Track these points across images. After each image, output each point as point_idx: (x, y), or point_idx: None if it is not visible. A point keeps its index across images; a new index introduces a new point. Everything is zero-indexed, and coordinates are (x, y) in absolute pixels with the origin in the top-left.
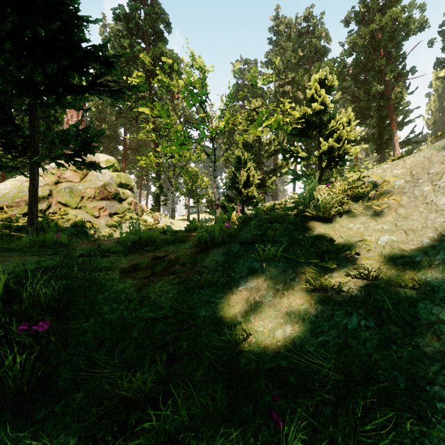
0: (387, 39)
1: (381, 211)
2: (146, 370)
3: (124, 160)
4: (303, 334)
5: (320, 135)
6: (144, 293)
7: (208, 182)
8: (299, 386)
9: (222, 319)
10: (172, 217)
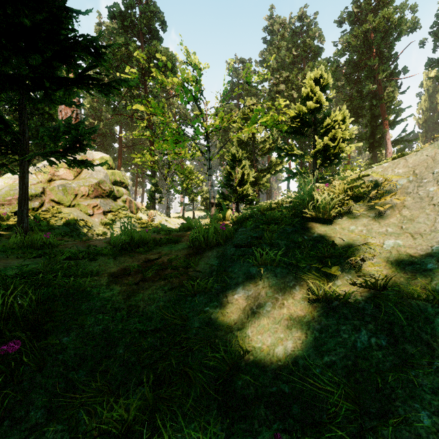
0: (380, 40)
1: (384, 213)
2: (130, 395)
3: (120, 158)
4: (306, 353)
5: (315, 133)
6: (133, 301)
7: (203, 180)
8: (304, 418)
9: (217, 332)
10: (167, 215)
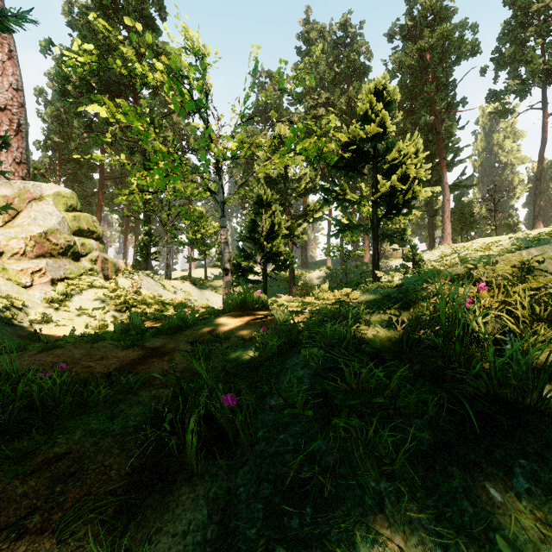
0: (437, 62)
1: None
2: None
3: (101, 194)
4: None
5: (375, 170)
6: None
7: (218, 228)
8: None
9: None
10: (167, 276)
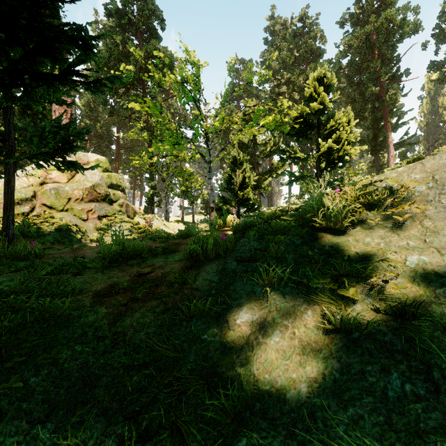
0: (382, 41)
1: (402, 223)
2: None
3: (117, 160)
4: (326, 401)
5: (318, 135)
6: (119, 326)
7: (203, 183)
8: None
9: (216, 368)
10: (166, 219)
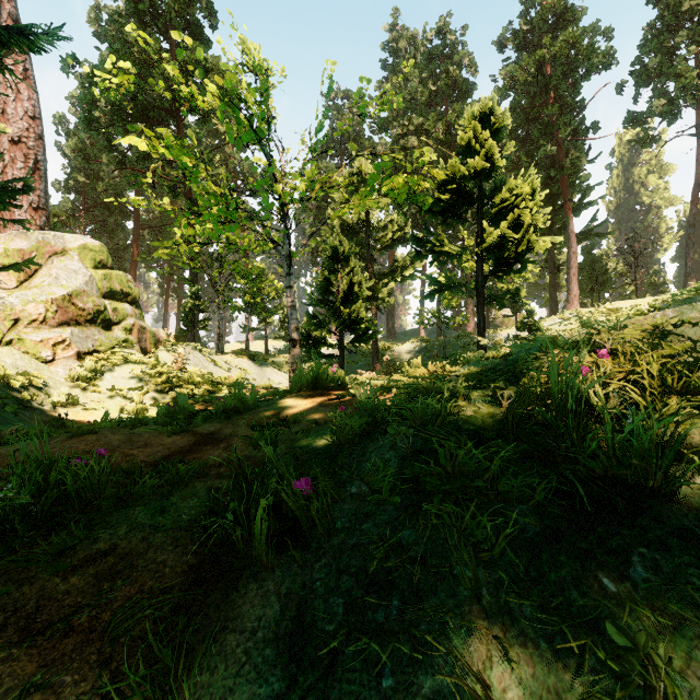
0: (560, 77)
1: None
2: None
3: (136, 247)
4: None
5: (480, 215)
6: None
7: (282, 289)
8: None
9: None
10: (219, 349)
